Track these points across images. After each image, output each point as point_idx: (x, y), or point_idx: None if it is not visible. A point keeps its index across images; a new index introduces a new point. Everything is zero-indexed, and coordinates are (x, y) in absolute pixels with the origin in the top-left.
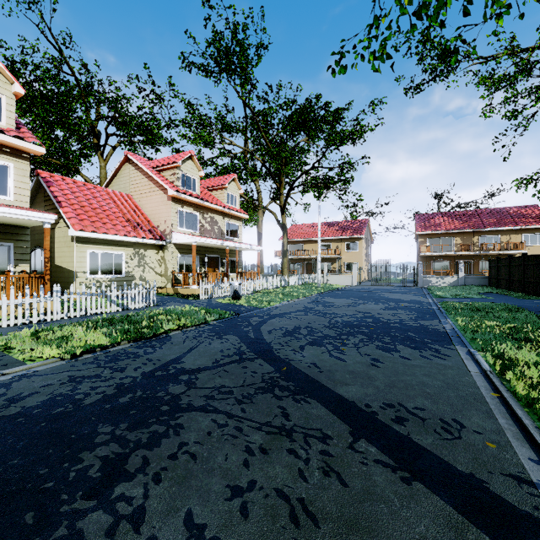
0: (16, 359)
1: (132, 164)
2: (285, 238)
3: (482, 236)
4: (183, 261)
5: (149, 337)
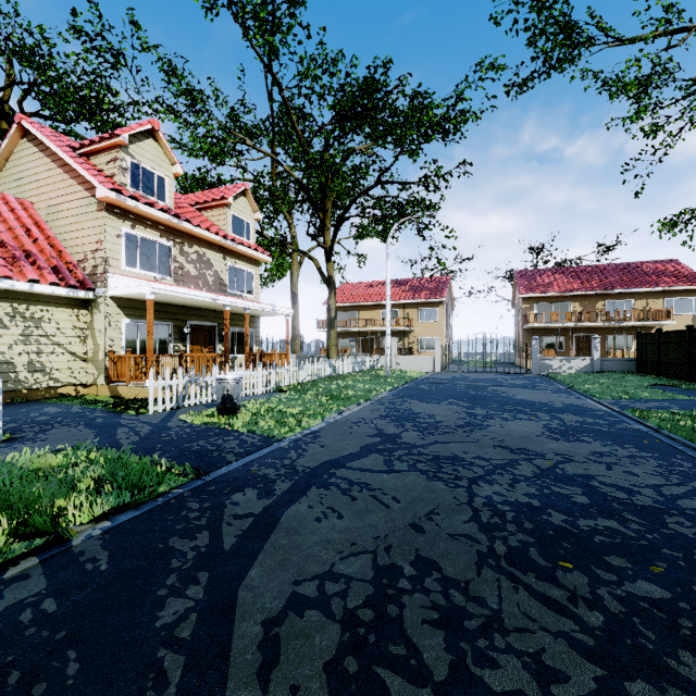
0: None
1: (32, 141)
2: (332, 299)
3: (609, 301)
4: (136, 331)
5: None
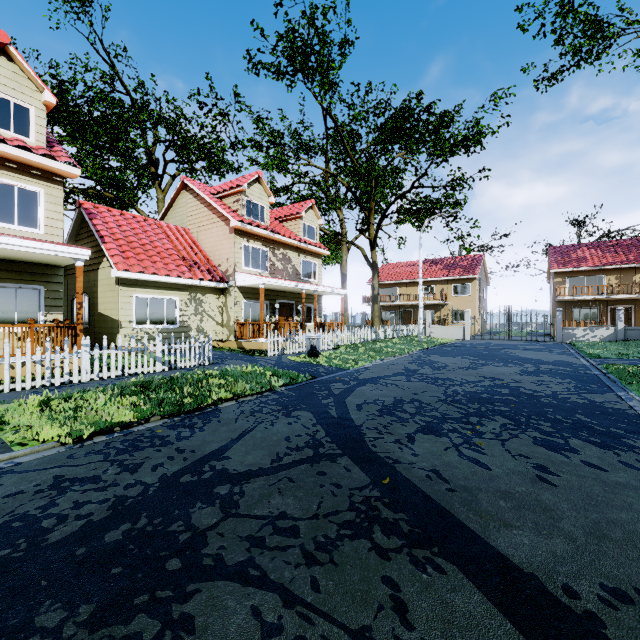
0: (3, 441)
1: (189, 191)
2: (376, 279)
3: None
4: (249, 308)
5: (192, 411)
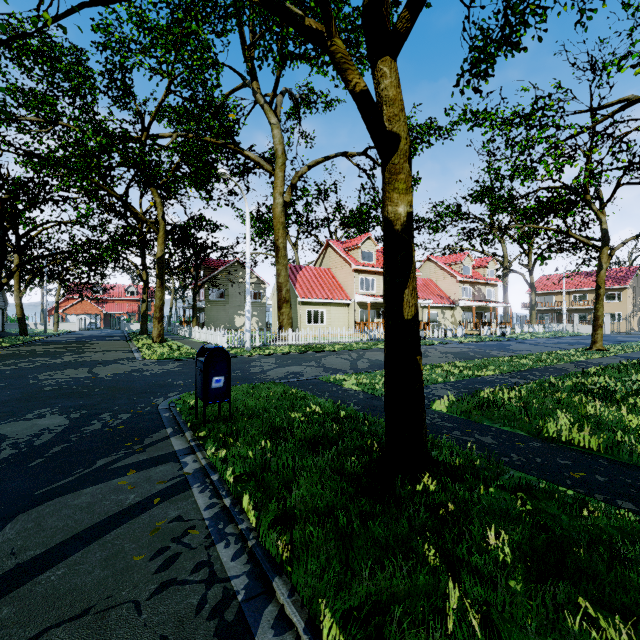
0: (458, 341)
1: (431, 262)
2: (533, 294)
3: None
4: (464, 315)
5: (483, 341)
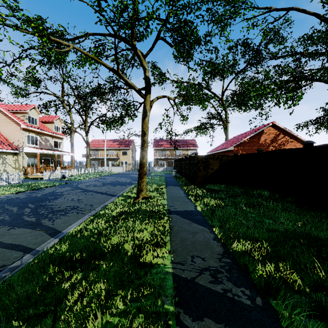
0: None
1: None
2: (88, 148)
3: (176, 151)
4: (29, 161)
5: (36, 189)
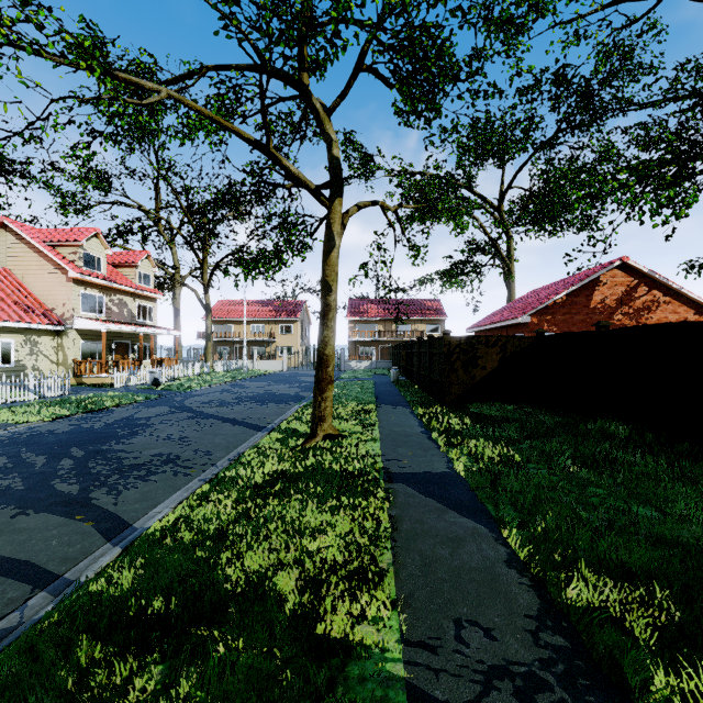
0: (8, 423)
1: (10, 232)
2: (209, 320)
3: (398, 324)
4: (87, 348)
5: (96, 411)
